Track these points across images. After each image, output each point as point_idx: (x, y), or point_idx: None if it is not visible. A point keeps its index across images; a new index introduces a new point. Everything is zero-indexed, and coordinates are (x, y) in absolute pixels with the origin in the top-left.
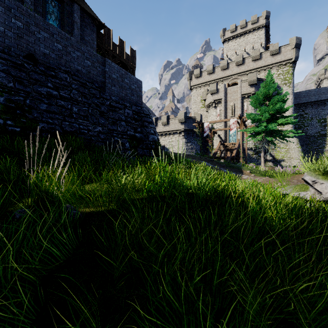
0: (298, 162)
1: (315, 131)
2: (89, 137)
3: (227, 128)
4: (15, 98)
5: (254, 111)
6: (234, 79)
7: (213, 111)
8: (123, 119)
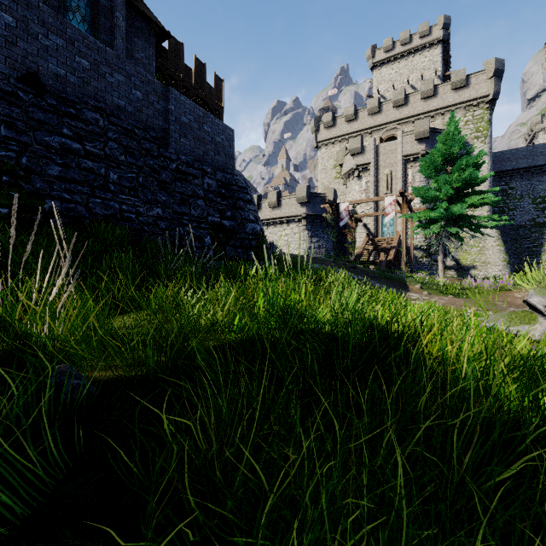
0: (498, 271)
1: (528, 219)
2: (139, 225)
3: (379, 213)
4: None
5: (425, 184)
6: (391, 129)
7: (356, 184)
8: (201, 195)
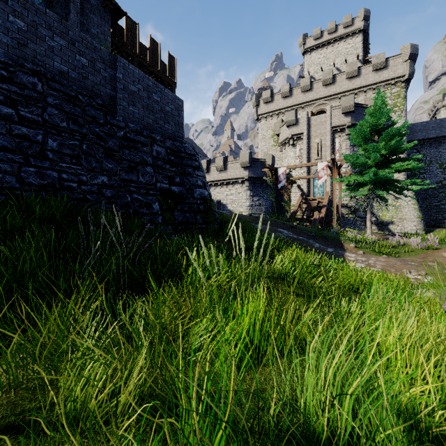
0: (413, 226)
1: (436, 181)
2: (81, 194)
3: (311, 176)
4: None
5: (350, 151)
6: (321, 105)
7: (291, 151)
8: (150, 162)
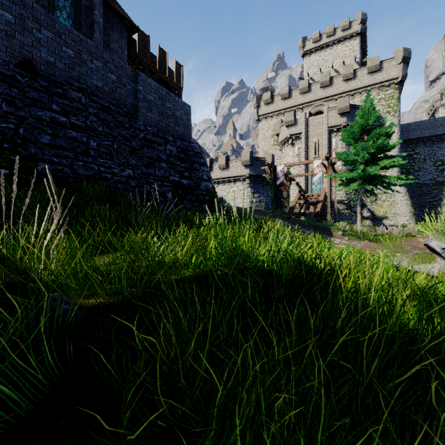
0: (406, 220)
1: (430, 178)
2: (114, 183)
3: (308, 174)
4: (1, 126)
5: (346, 150)
6: (319, 106)
7: (290, 150)
8: (164, 159)
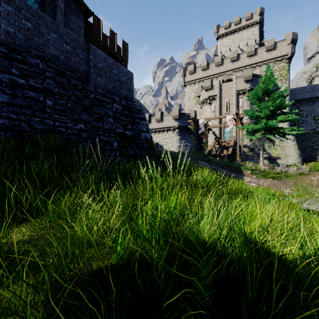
0: (294, 160)
1: (310, 129)
2: (67, 135)
3: (222, 125)
4: None
5: (249, 108)
6: (229, 75)
7: (208, 107)
8: (111, 115)
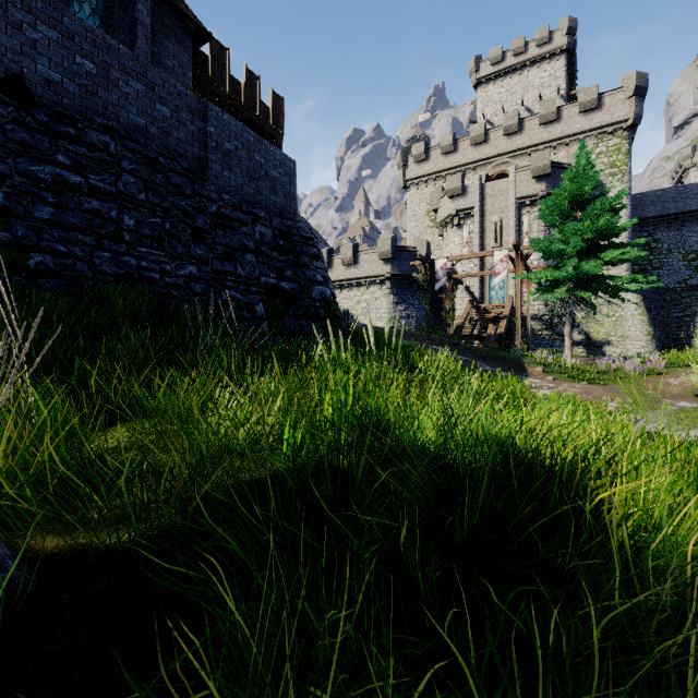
0: (640, 347)
1: (677, 280)
2: (164, 289)
3: (485, 273)
4: None
5: (545, 235)
6: (501, 164)
7: (455, 235)
8: (251, 248)
